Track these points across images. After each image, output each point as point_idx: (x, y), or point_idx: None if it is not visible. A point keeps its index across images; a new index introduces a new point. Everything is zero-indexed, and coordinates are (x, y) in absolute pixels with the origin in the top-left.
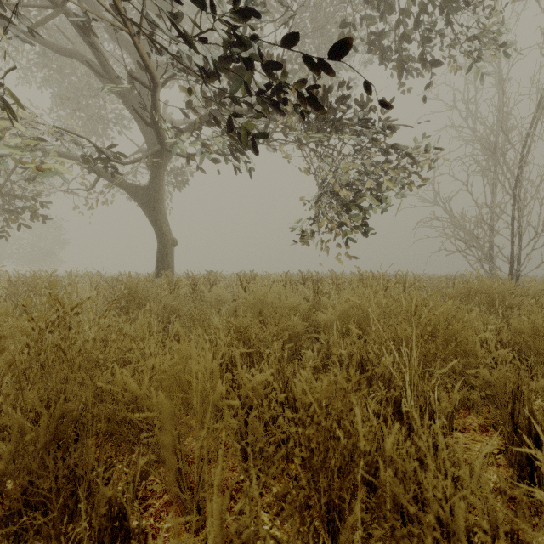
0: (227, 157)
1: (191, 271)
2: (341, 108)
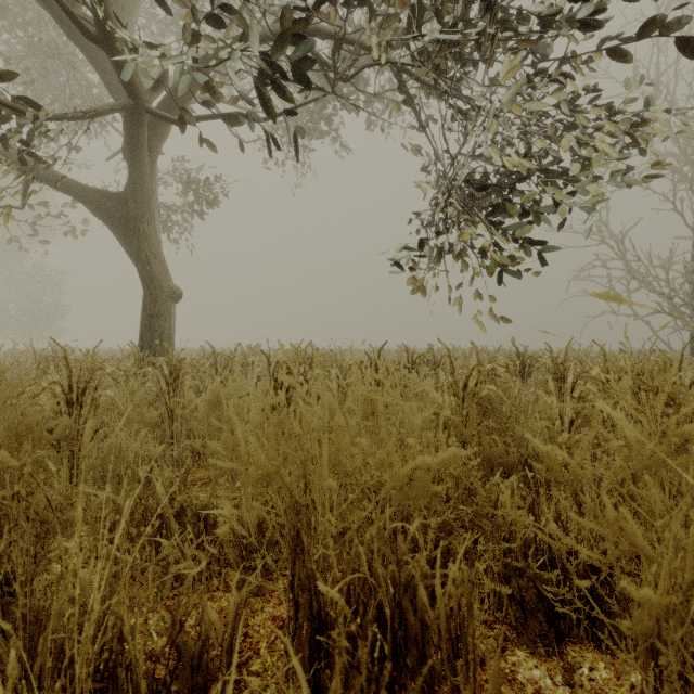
0: (253, 105)
1: (166, 344)
2: (486, 16)
